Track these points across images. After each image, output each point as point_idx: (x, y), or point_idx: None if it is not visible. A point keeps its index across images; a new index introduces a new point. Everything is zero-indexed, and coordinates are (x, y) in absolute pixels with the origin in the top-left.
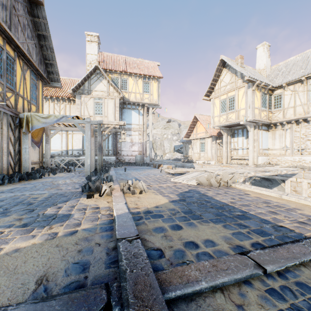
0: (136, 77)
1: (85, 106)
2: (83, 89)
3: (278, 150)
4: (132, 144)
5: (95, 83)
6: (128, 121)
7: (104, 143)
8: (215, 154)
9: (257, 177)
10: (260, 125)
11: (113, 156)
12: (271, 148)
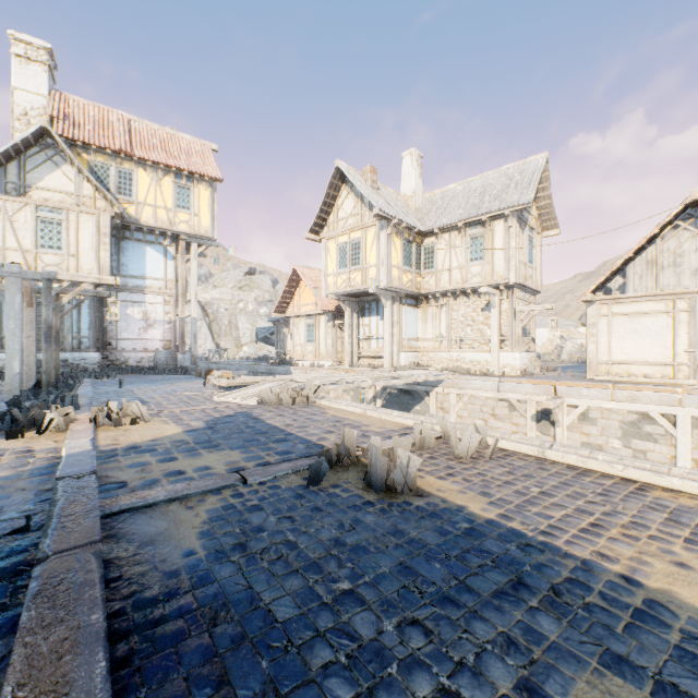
0: (158, 171)
1: (7, 225)
2: (1, 180)
3: (431, 342)
4: (147, 324)
5: (40, 169)
6: (135, 269)
7: (68, 320)
8: (333, 348)
9: (394, 388)
10: (403, 297)
11: (94, 353)
12: (421, 338)
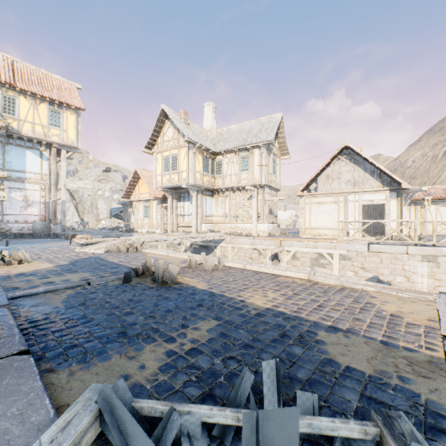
0: (36, 99)
1: None
2: None
3: (220, 217)
4: (27, 204)
5: None
6: (18, 166)
7: None
8: (161, 221)
9: (197, 245)
10: (204, 190)
11: None
12: (215, 215)
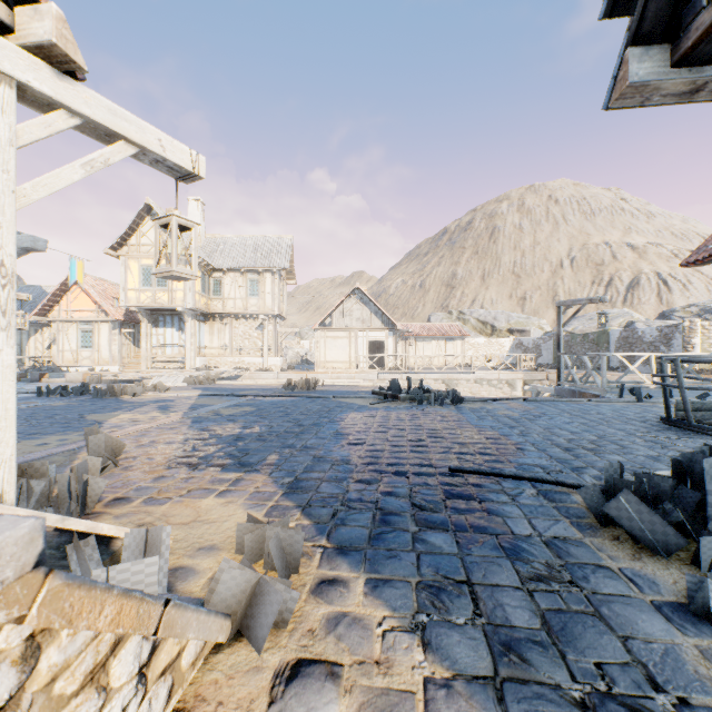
0: None
1: None
2: None
3: (218, 350)
4: None
5: None
6: None
7: None
8: (120, 354)
9: None
10: (198, 314)
11: None
12: (209, 347)
